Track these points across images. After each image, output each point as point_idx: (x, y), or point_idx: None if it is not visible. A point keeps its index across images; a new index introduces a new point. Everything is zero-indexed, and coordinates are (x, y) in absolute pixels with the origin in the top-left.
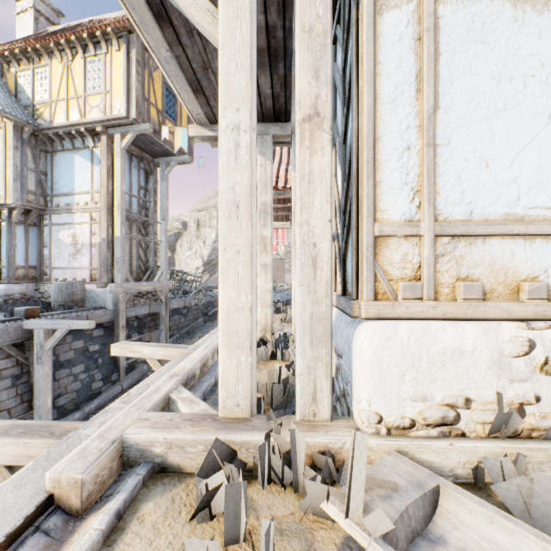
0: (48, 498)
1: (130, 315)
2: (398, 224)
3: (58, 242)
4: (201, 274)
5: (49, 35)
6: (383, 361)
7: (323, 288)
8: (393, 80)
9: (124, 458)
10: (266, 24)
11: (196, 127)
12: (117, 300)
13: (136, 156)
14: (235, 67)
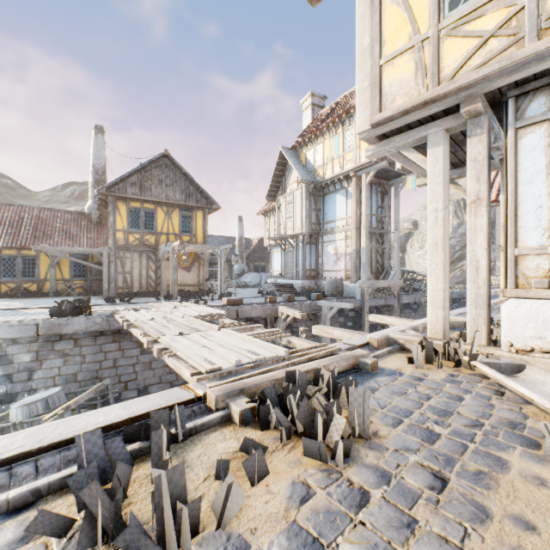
0: (368, 342)
1: (371, 304)
2: (531, 248)
3: (326, 253)
4: None
5: (322, 122)
6: (513, 317)
7: (482, 282)
8: (529, 172)
9: (388, 343)
10: (461, 133)
11: (421, 179)
12: (363, 293)
13: (374, 183)
14: (435, 184)
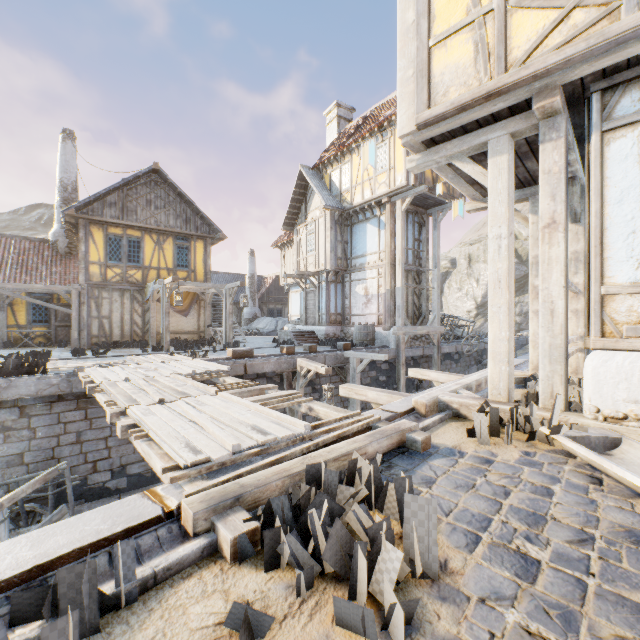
0: (413, 407)
1: (407, 355)
2: (621, 286)
3: (355, 294)
4: (473, 318)
5: (350, 137)
6: (600, 374)
7: (558, 329)
8: (619, 187)
9: (438, 407)
10: (526, 142)
11: (471, 203)
12: (398, 341)
13: (411, 212)
14: (498, 203)
